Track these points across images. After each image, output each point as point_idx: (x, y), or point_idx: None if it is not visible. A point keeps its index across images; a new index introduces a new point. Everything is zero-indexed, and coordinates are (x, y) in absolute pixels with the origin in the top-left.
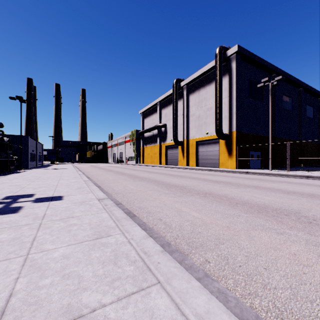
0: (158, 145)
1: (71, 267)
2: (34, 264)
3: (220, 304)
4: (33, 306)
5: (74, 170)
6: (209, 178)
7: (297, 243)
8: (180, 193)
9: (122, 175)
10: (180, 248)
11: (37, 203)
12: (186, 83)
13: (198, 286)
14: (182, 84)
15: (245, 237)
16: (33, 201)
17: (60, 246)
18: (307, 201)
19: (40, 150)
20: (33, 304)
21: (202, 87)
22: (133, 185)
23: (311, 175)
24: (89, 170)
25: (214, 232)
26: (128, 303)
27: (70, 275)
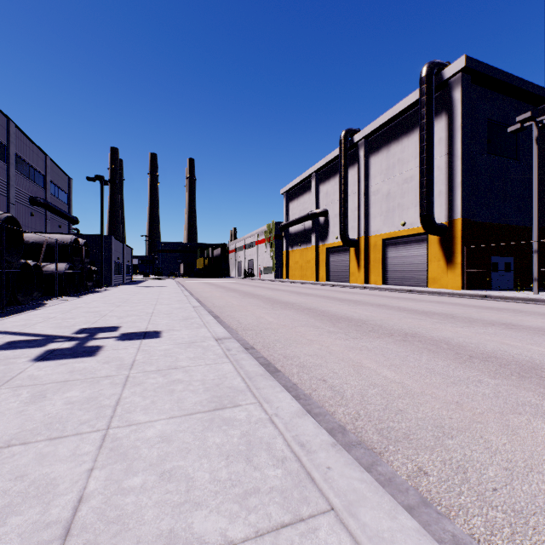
0: (313, 247)
1: (175, 458)
2: (117, 447)
3: None
4: (114, 526)
5: (177, 288)
6: (410, 307)
7: None
8: (357, 333)
9: (253, 299)
10: (364, 438)
11: (123, 342)
12: (363, 136)
13: (415, 528)
14: (356, 138)
15: (498, 428)
16: (117, 337)
17: (157, 419)
18: None
19: (128, 257)
20: (113, 522)
21: (394, 141)
22: (272, 316)
23: None
24: (200, 290)
25: (431, 412)
26: (276, 544)
27: (172, 473)
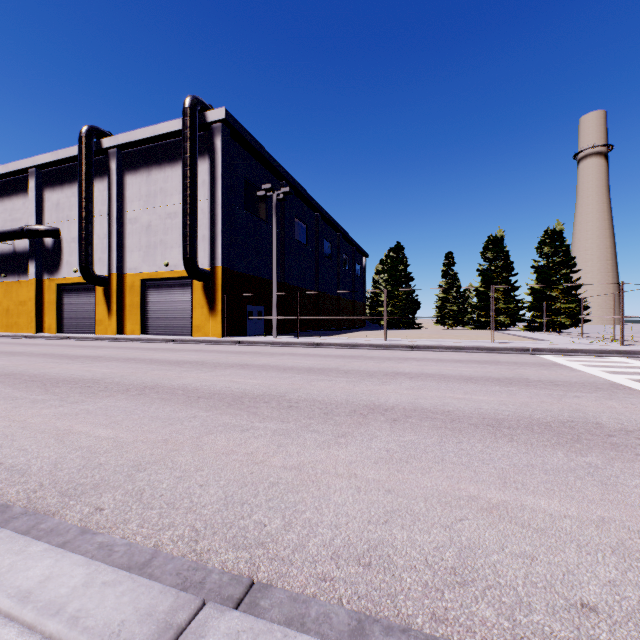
0: (32, 282)
1: None
2: None
3: (78, 557)
4: None
5: None
6: (165, 358)
7: (262, 437)
8: (81, 396)
9: None
10: (39, 507)
11: None
12: (117, 145)
13: (44, 549)
14: (106, 142)
15: (190, 449)
16: None
17: None
18: (301, 378)
19: None
20: None
21: (156, 166)
22: None
23: (321, 342)
24: None
25: (135, 456)
26: None
27: None
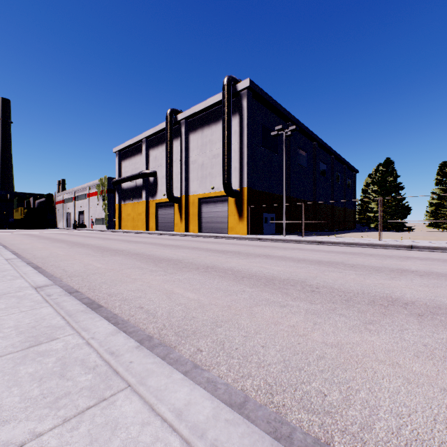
0: (144, 202)
1: None
2: None
3: (204, 391)
4: None
5: None
6: (214, 248)
7: (297, 314)
8: (173, 270)
9: (82, 248)
10: (166, 340)
11: None
12: (185, 117)
13: (181, 378)
14: (179, 117)
15: (246, 316)
16: None
17: None
18: (314, 268)
19: None
20: None
21: (206, 126)
22: (100, 262)
23: (322, 240)
24: (17, 241)
25: (212, 315)
26: (81, 421)
27: None
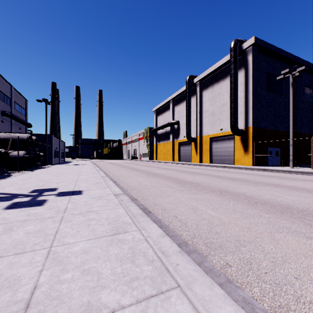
0: (171, 142)
1: (90, 262)
2: (57, 257)
3: None
4: (55, 301)
5: (92, 166)
6: (224, 175)
7: None
8: (195, 190)
9: (136, 171)
10: (197, 248)
11: (59, 197)
12: (199, 79)
13: (222, 294)
14: (195, 80)
15: (269, 240)
16: (56, 195)
17: (80, 240)
18: None
19: (62, 147)
20: (55, 299)
21: (216, 83)
22: (147, 181)
23: None
24: (105, 166)
25: (234, 233)
26: (148, 306)
27: (89, 271)
